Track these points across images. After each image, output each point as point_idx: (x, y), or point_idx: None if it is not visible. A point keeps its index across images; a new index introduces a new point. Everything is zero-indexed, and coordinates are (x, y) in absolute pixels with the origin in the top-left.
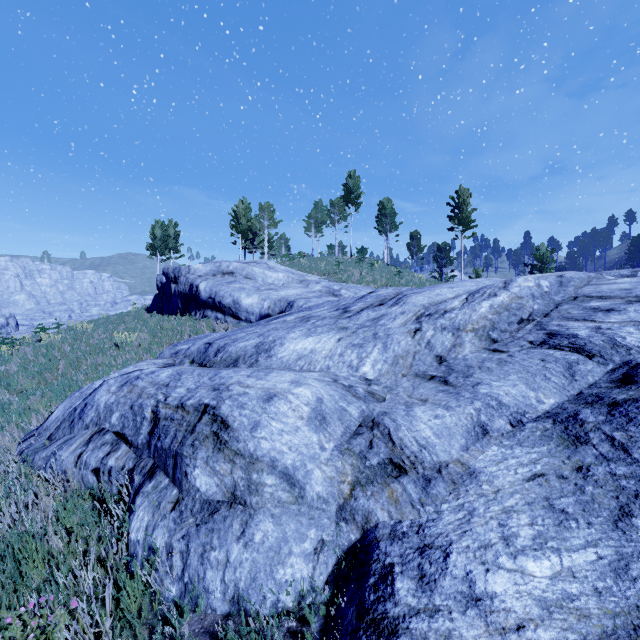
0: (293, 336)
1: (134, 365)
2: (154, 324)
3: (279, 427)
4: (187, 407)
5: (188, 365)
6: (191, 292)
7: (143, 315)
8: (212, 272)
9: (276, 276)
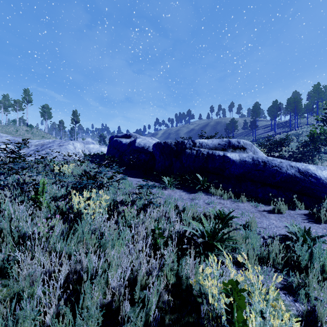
0: (2, 145)
1: None
2: None
3: (2, 151)
4: None
5: None
6: None
7: None
8: None
9: None
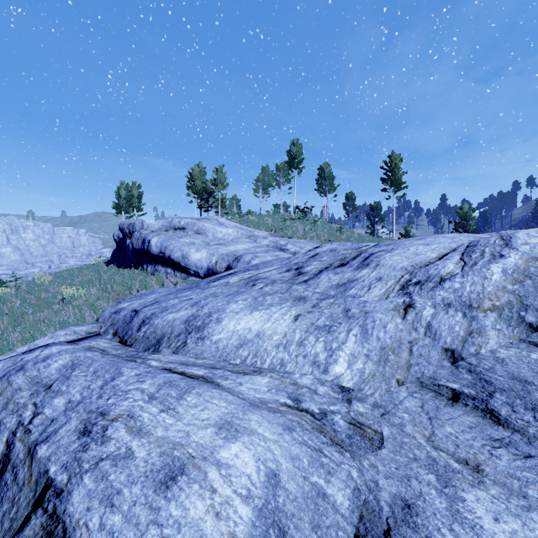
0: (234, 308)
1: (52, 334)
2: (107, 278)
3: None
4: (34, 462)
5: (110, 337)
6: (143, 247)
7: (102, 268)
8: (164, 228)
9: (226, 231)
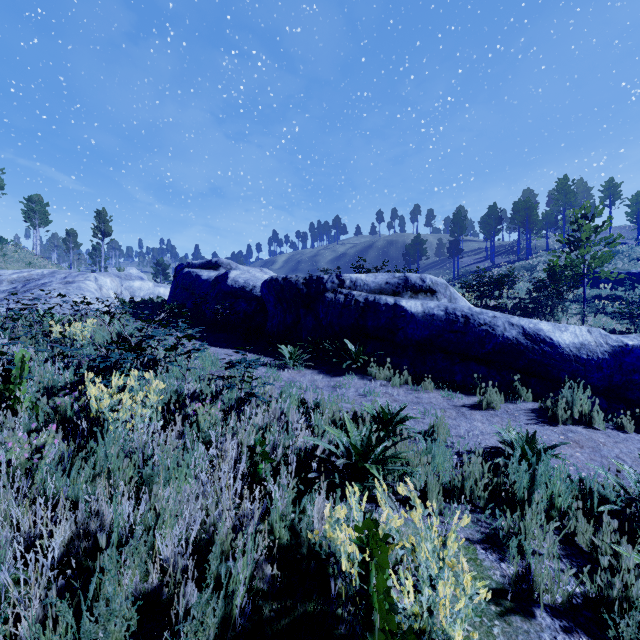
0: None
1: None
2: None
3: None
4: None
5: None
6: None
7: None
8: None
9: None
